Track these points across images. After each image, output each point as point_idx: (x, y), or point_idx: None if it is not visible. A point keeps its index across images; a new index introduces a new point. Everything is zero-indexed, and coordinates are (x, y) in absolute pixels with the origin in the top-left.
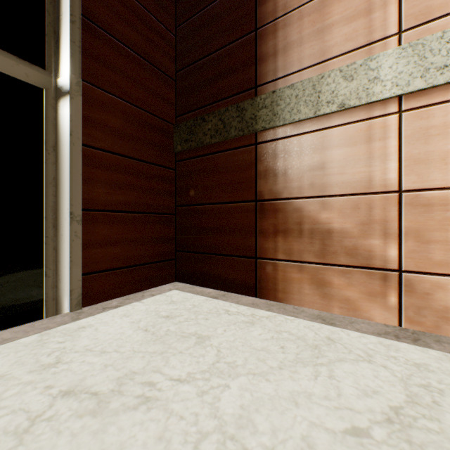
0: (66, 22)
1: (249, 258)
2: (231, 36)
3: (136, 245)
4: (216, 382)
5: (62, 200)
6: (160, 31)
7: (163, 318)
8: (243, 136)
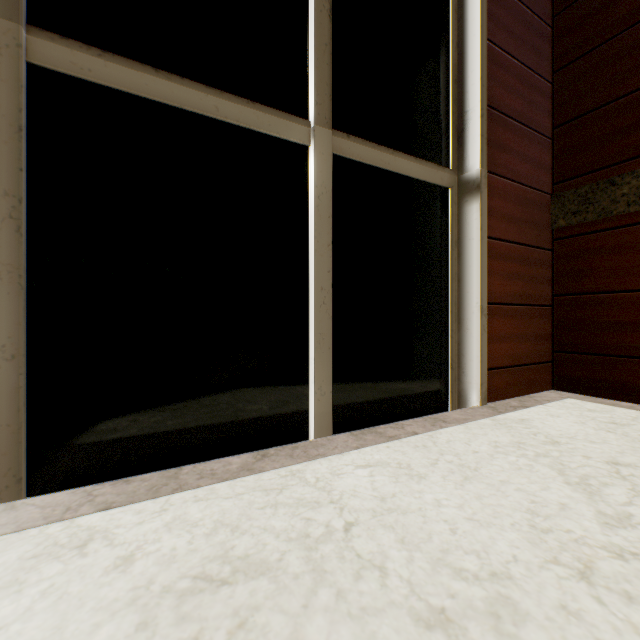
0: (473, 117)
1: None
2: None
3: (520, 341)
4: None
5: (468, 295)
6: (538, 86)
7: (610, 423)
8: None
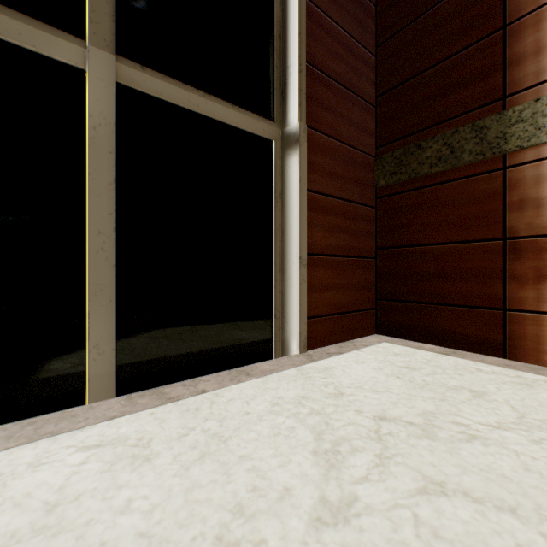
0: (294, 72)
1: (492, 309)
2: (461, 42)
3: (344, 291)
4: (543, 435)
5: (289, 245)
6: (362, 56)
7: (404, 368)
8: (481, 161)
